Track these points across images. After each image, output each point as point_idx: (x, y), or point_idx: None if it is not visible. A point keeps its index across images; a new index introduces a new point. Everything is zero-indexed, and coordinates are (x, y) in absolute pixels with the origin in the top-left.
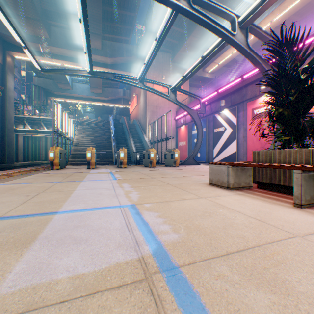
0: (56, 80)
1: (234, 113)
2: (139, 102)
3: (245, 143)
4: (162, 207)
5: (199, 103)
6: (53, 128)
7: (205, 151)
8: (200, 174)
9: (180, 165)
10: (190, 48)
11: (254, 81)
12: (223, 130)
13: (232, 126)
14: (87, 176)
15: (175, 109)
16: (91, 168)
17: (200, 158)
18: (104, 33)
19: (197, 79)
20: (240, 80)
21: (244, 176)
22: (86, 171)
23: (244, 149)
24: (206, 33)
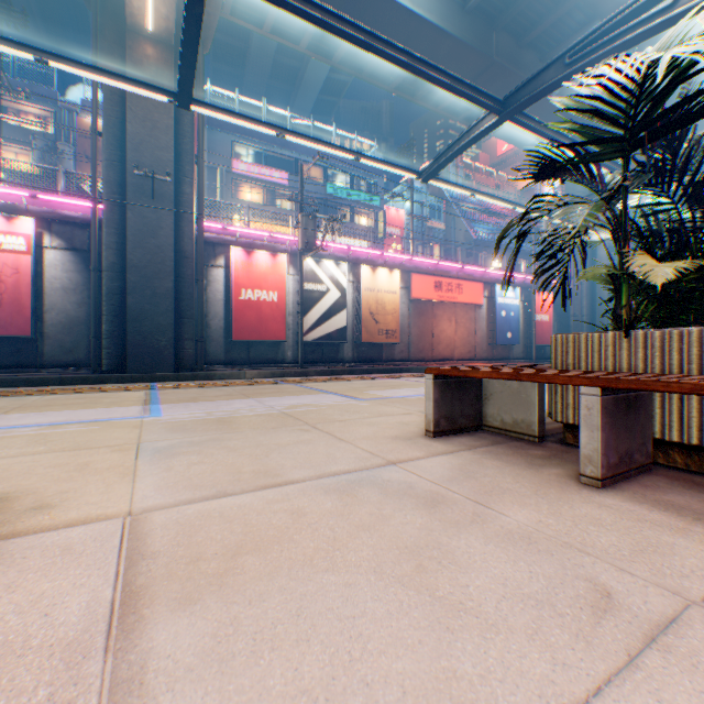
0: None
1: None
2: None
3: None
4: None
5: None
6: None
7: None
8: None
9: None
10: None
11: None
12: None
13: None
14: None
15: None
16: None
17: None
18: None
19: None
20: None
21: None
22: None
23: None
24: None
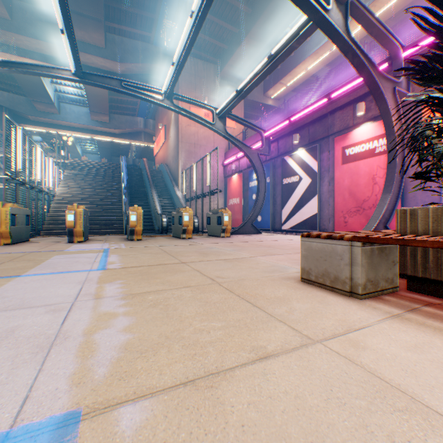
0: (31, 96)
1: (315, 153)
2: (168, 137)
3: (331, 201)
4: (188, 438)
5: (261, 138)
6: (4, 170)
7: (270, 213)
8: (270, 252)
9: (232, 235)
10: (245, 58)
11: (346, 105)
12: (297, 180)
13: (311, 175)
14: (46, 262)
15: (224, 150)
16: (76, 242)
17: (261, 223)
18: (110, 20)
19: (256, 107)
20: (326, 102)
21: (384, 265)
22: (57, 249)
23: (329, 210)
24: (271, 34)
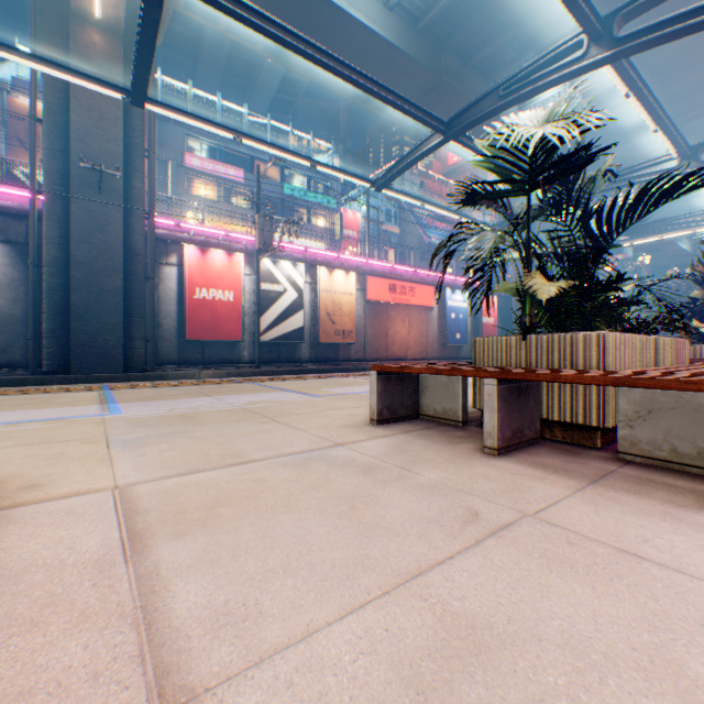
0: None
1: None
2: None
3: None
4: None
5: None
6: None
7: None
8: None
9: None
10: None
11: None
12: None
13: None
14: None
15: None
16: None
17: None
18: (683, 114)
19: None
20: None
21: None
22: None
23: None
24: None
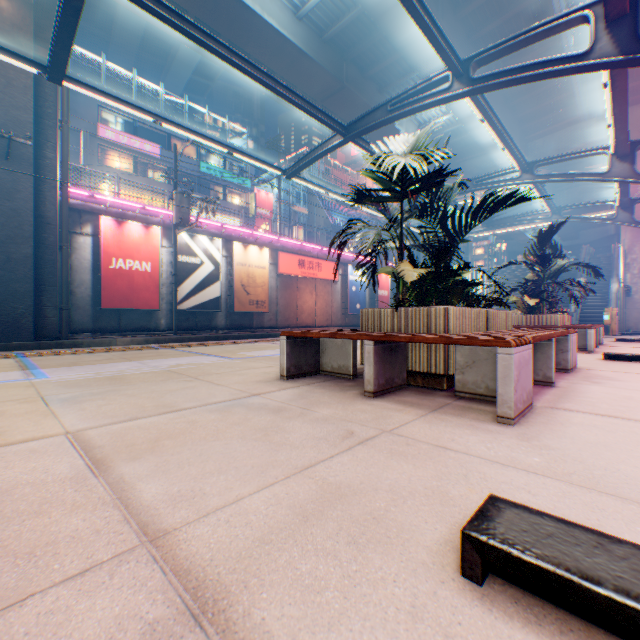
0: None
1: None
2: None
3: None
4: None
5: None
6: None
7: None
8: None
9: None
10: None
11: None
12: None
13: None
14: None
15: None
16: None
17: None
18: (527, 134)
19: None
20: None
21: None
22: None
23: None
24: None
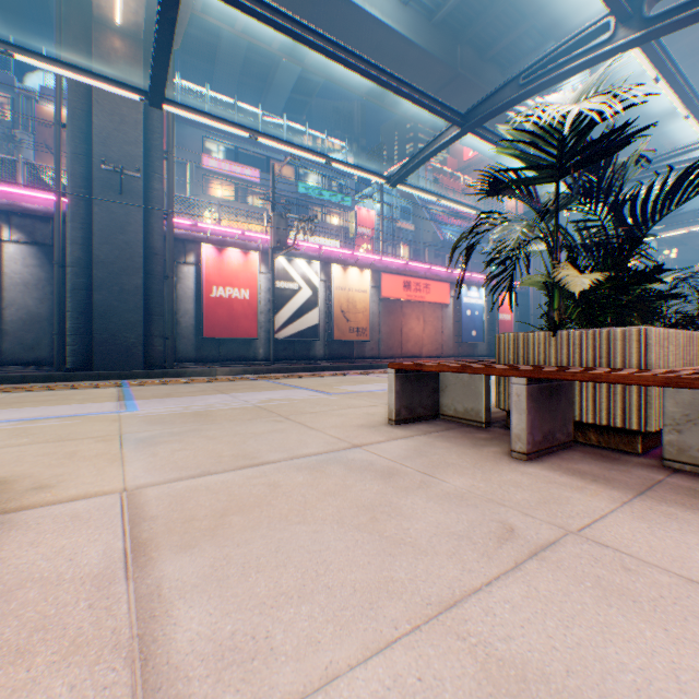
0: None
1: None
2: None
3: None
4: None
5: None
6: None
7: None
8: None
9: None
10: None
11: None
12: None
13: None
14: None
15: None
16: None
17: None
18: None
19: None
20: None
21: None
22: None
23: None
24: None
